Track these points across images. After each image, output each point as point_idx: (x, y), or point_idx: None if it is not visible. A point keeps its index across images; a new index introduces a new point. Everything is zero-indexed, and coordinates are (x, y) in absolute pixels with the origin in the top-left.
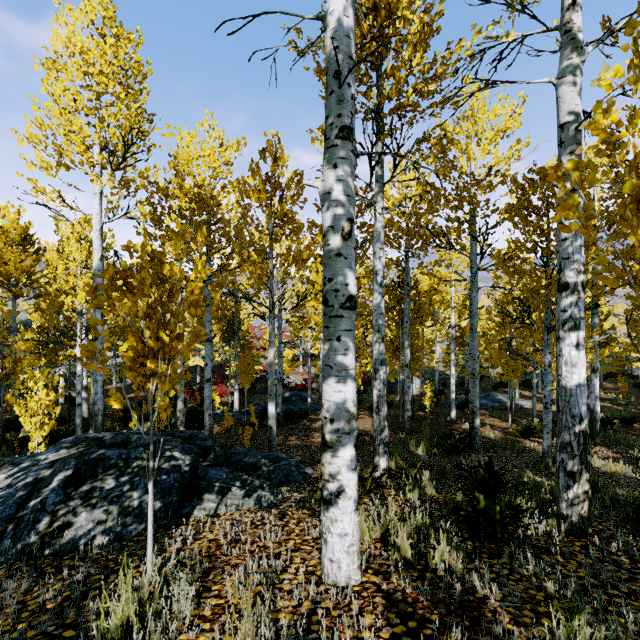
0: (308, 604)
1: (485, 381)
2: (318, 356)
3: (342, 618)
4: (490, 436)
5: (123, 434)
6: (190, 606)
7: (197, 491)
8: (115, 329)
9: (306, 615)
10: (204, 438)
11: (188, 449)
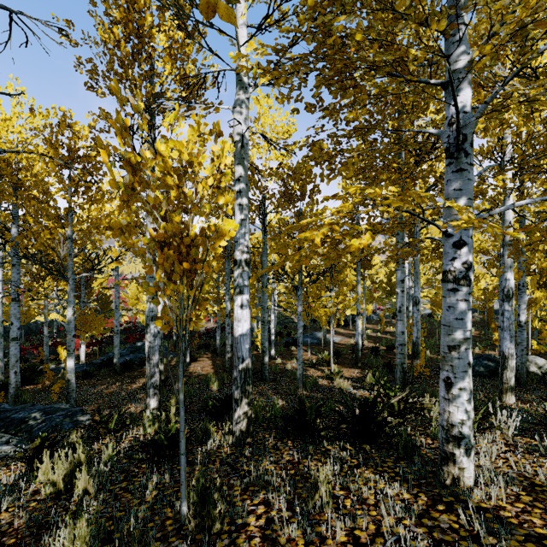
0: None
1: (317, 322)
2: None
3: None
4: (289, 368)
5: None
6: None
7: None
8: None
9: None
10: None
11: None
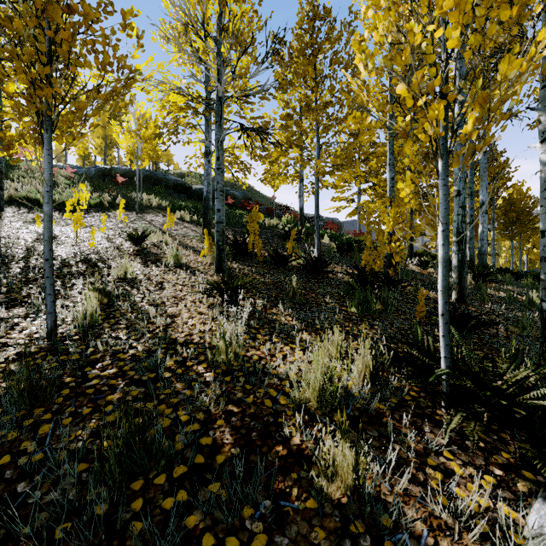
0: None
1: None
2: None
3: None
4: None
5: None
6: None
7: None
8: None
9: None
10: None
11: None
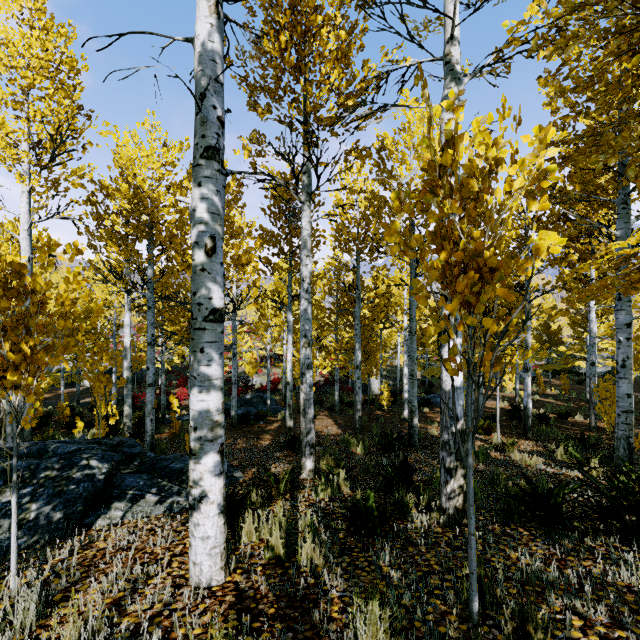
0: (158, 607)
1: None
2: (277, 358)
3: (173, 618)
4: (434, 433)
5: (41, 443)
6: (38, 617)
7: (107, 500)
8: (63, 331)
9: (151, 617)
10: (133, 445)
11: (109, 457)
